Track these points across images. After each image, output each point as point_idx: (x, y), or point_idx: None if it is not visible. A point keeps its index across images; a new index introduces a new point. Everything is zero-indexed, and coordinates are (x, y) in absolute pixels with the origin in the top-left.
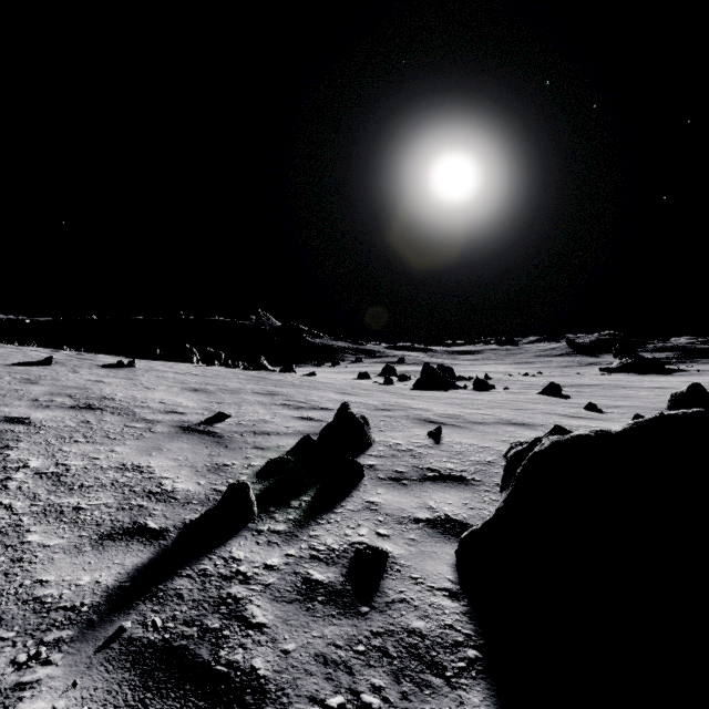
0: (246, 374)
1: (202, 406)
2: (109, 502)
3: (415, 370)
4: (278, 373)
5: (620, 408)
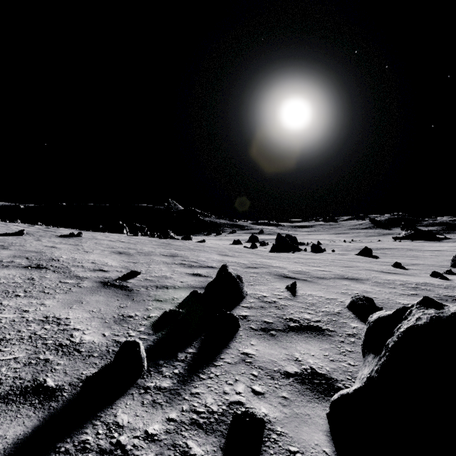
0: (158, 241)
1: (122, 265)
2: (19, 356)
3: (271, 238)
4: (180, 241)
5: (417, 265)
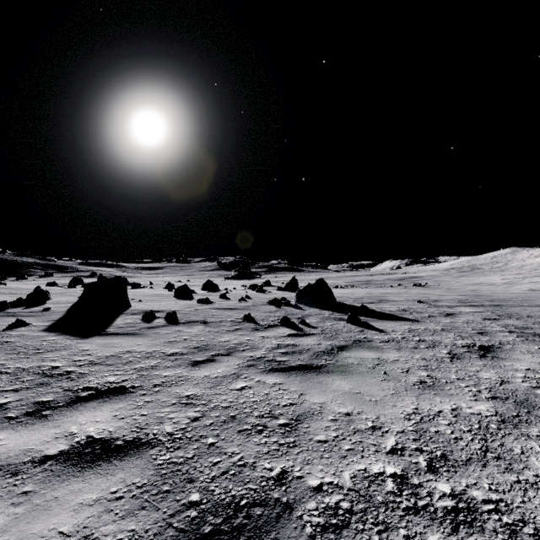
0: None
1: None
2: None
3: None
4: None
5: None
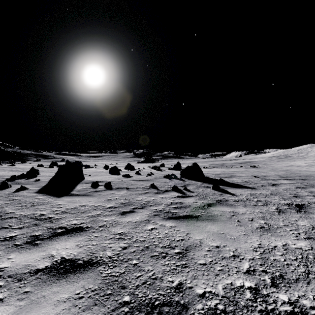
0: None
1: None
2: None
3: None
4: None
5: None
